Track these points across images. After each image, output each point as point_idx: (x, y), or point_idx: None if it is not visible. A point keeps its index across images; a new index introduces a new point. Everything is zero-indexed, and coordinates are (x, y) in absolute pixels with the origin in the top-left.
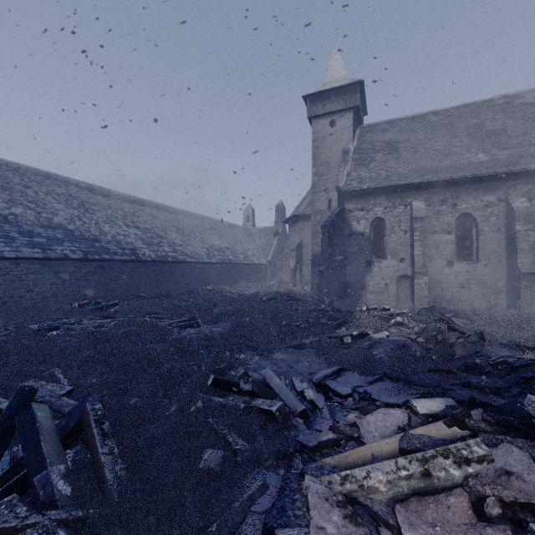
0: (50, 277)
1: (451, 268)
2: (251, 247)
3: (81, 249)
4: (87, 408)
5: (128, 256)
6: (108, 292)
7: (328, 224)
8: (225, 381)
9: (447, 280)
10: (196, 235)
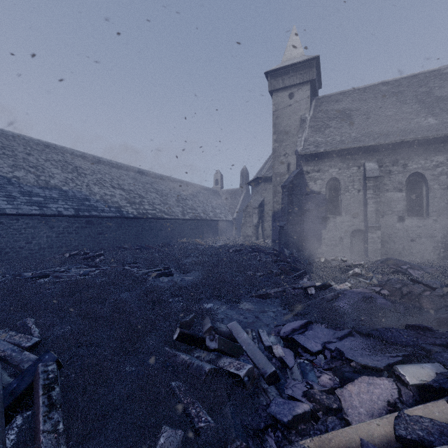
0: (46, 231)
1: (402, 223)
2: (219, 206)
3: (73, 207)
4: (38, 370)
5: (113, 213)
6: (96, 244)
7: (288, 184)
8: (191, 335)
9: (398, 234)
10: (173, 195)
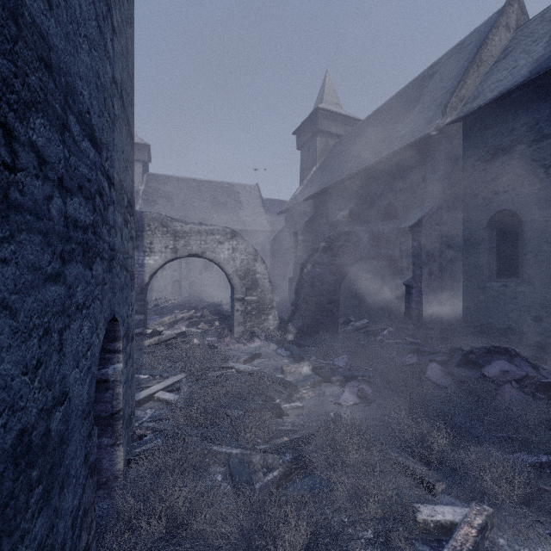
0: None
1: (201, 276)
2: None
3: None
4: None
5: None
6: None
7: None
8: None
9: (199, 282)
10: None
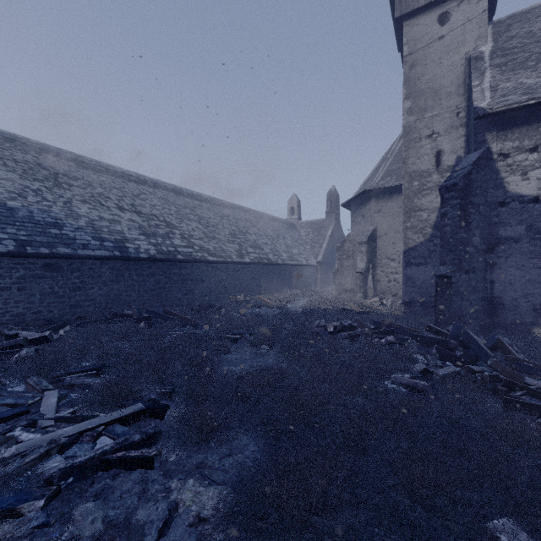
0: None
1: None
2: (296, 244)
3: (17, 237)
4: None
5: (107, 250)
6: (68, 309)
7: (460, 181)
8: None
9: None
10: (225, 226)
